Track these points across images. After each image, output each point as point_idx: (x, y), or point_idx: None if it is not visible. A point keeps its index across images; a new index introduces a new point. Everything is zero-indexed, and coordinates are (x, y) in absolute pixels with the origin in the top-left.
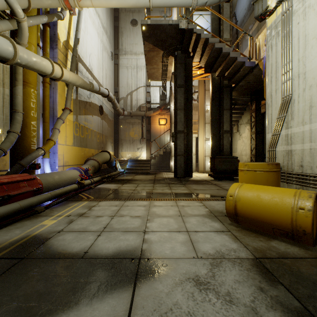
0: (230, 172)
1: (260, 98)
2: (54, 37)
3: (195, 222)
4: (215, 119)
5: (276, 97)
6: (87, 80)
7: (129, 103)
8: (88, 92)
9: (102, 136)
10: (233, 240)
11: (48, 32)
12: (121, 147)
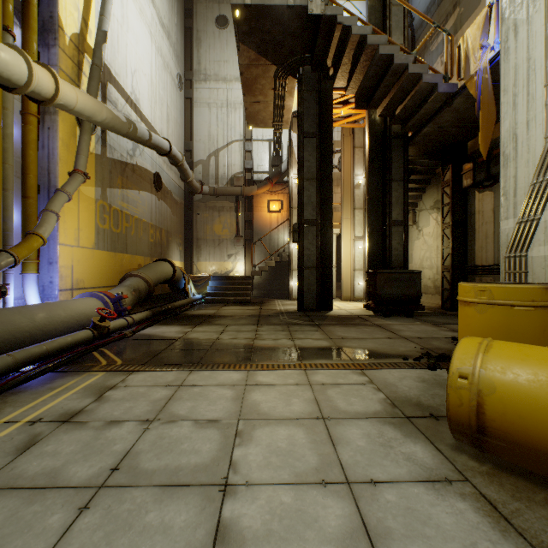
0: (406, 300)
1: (461, 160)
2: (51, 24)
3: (363, 441)
4: (376, 199)
5: (529, 138)
6: (122, 116)
7: (213, 172)
8: (131, 145)
9: (159, 231)
10: (495, 527)
11: (34, 8)
12: (197, 253)
